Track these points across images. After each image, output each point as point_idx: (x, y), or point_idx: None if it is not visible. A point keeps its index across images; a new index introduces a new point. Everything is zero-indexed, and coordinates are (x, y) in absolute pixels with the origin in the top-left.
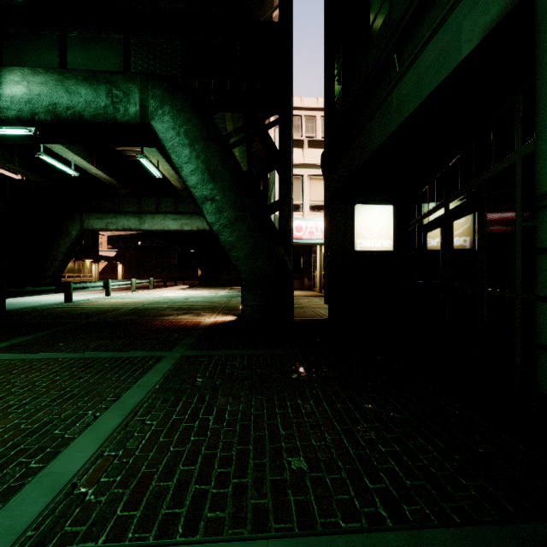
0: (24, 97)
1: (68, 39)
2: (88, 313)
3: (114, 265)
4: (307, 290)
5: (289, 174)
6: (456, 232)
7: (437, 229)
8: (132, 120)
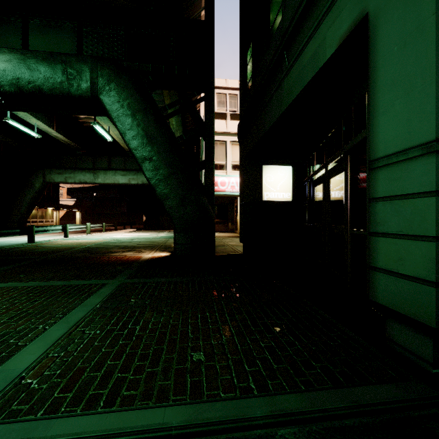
0: None
1: (30, 25)
2: (47, 251)
3: (73, 212)
4: (230, 232)
5: (212, 140)
6: (332, 187)
7: (320, 184)
8: (83, 94)
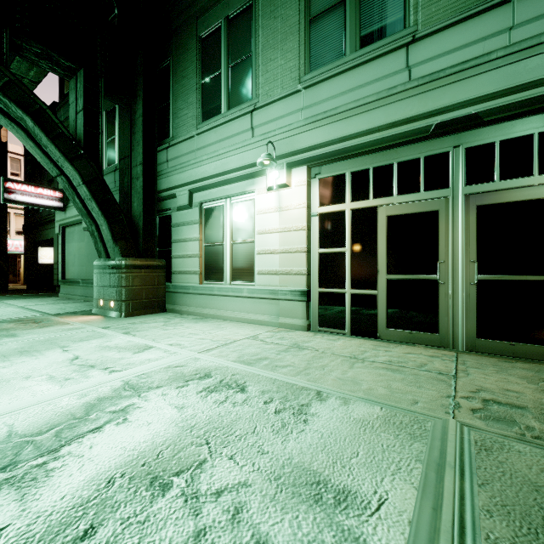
0: None
1: None
2: None
3: None
4: (12, 283)
5: (6, 232)
6: None
7: None
8: None
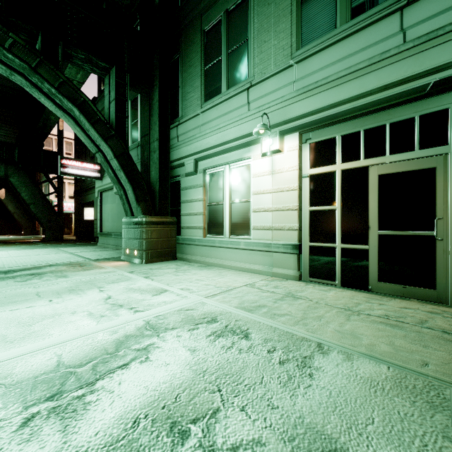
0: None
1: None
2: None
3: None
4: (67, 234)
5: (62, 197)
6: None
7: None
8: (1, 177)
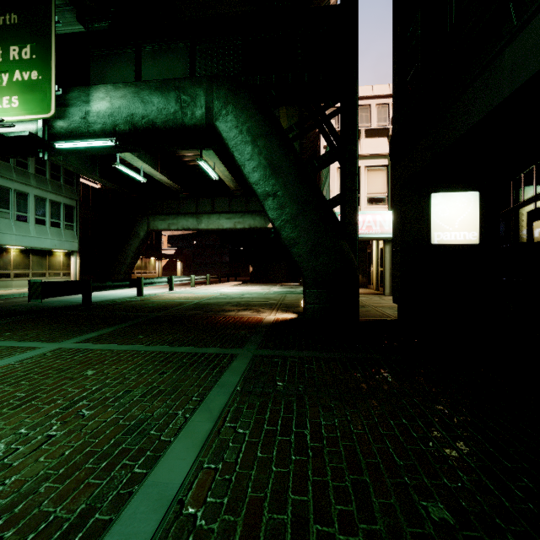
0: (107, 111)
1: (142, 54)
2: (158, 306)
3: (174, 262)
4: (361, 287)
5: (354, 164)
6: None
7: None
8: (198, 123)
